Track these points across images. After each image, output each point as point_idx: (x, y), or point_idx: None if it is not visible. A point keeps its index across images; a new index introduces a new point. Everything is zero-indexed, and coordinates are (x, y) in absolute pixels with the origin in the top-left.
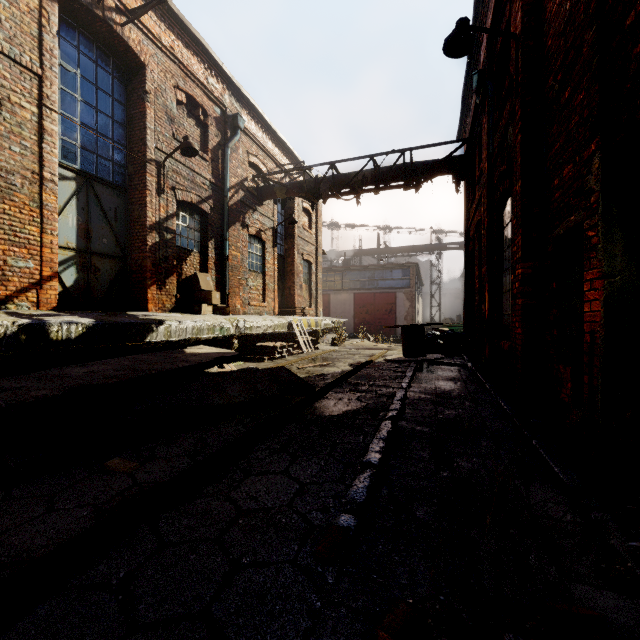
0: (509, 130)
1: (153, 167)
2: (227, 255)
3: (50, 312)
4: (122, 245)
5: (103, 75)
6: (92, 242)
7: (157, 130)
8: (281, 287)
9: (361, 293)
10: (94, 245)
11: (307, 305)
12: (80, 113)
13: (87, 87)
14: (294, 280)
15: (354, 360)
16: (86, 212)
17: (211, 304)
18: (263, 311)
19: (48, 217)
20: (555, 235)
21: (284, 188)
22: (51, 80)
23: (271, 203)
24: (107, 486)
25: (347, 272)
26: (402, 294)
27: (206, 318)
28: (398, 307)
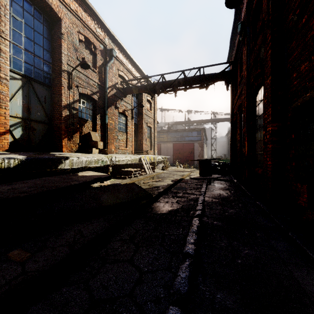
0: (261, 50)
1: (65, 74)
2: (107, 122)
3: (3, 152)
4: (49, 116)
5: (37, 23)
6: (31, 114)
7: (68, 54)
8: (136, 140)
9: (176, 143)
10: (32, 116)
11: (149, 149)
12: (24, 43)
13: (28, 29)
14: (142, 136)
15: (174, 178)
16: (28, 98)
17: (98, 148)
18: (126, 152)
19: (3, 99)
20: (294, 106)
21: (137, 88)
22: (5, 22)
23: (130, 96)
24: (1, 275)
25: (169, 133)
26: (197, 144)
27: (94, 156)
28: (195, 150)
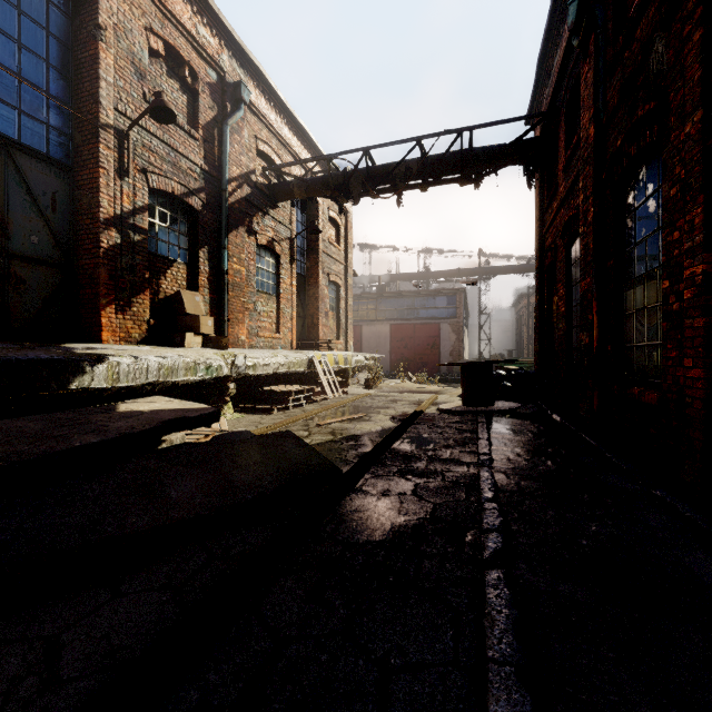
0: (653, 49)
1: (111, 136)
2: (226, 269)
3: None
4: (65, 247)
5: None
6: (11, 239)
7: (118, 85)
8: (302, 315)
9: (399, 324)
10: (15, 244)
11: (334, 337)
12: None
13: (2, 7)
14: (318, 306)
15: (396, 410)
16: (0, 194)
17: (201, 334)
18: (277, 344)
19: None
20: None
21: (303, 185)
22: None
23: (288, 207)
24: None
25: (382, 299)
26: (447, 325)
27: (186, 352)
28: (442, 341)
